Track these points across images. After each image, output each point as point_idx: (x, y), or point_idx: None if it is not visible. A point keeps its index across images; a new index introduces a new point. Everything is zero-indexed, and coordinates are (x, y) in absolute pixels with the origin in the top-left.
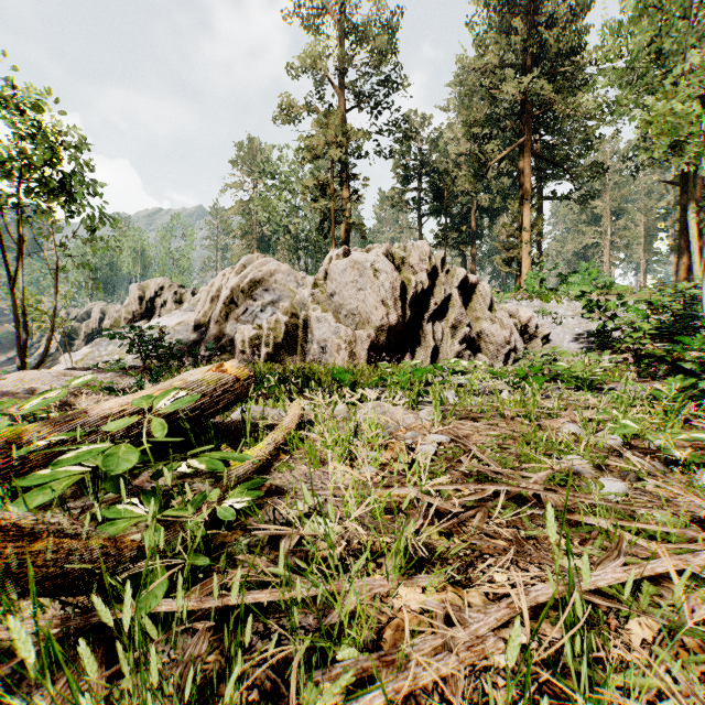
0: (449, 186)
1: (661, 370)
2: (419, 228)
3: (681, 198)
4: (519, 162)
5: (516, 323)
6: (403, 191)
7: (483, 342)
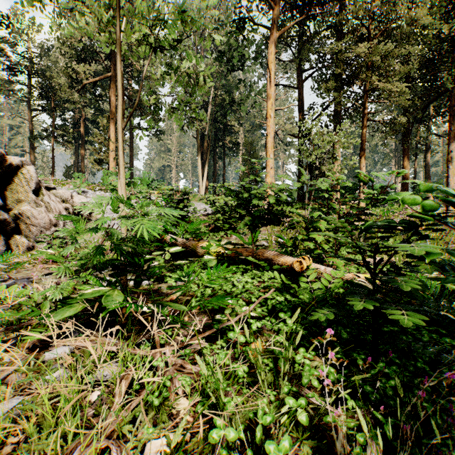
0: (56, 91)
1: (151, 248)
2: (29, 119)
3: (201, 148)
4: (110, 91)
5: (68, 207)
6: (11, 80)
7: (24, 223)
